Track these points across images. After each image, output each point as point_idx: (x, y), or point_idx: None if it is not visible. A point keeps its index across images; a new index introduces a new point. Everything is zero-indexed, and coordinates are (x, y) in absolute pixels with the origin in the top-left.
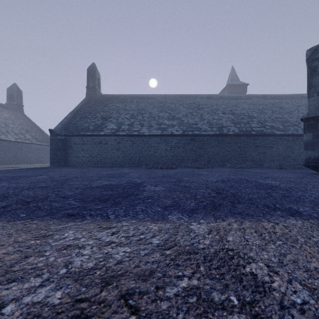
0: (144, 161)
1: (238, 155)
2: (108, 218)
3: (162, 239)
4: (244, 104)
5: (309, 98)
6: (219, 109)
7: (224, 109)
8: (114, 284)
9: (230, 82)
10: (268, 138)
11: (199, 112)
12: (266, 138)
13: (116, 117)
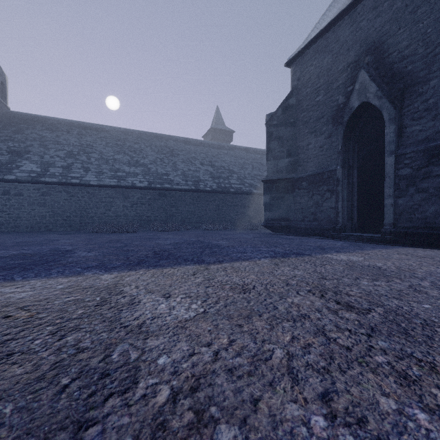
0: (89, 222)
1: (215, 215)
2: (14, 280)
3: (67, 285)
4: (226, 156)
5: (268, 162)
6: (197, 158)
7: (202, 159)
8: (14, 306)
9: (214, 125)
10: (247, 197)
11: (172, 159)
12: (245, 196)
13: (40, 153)
